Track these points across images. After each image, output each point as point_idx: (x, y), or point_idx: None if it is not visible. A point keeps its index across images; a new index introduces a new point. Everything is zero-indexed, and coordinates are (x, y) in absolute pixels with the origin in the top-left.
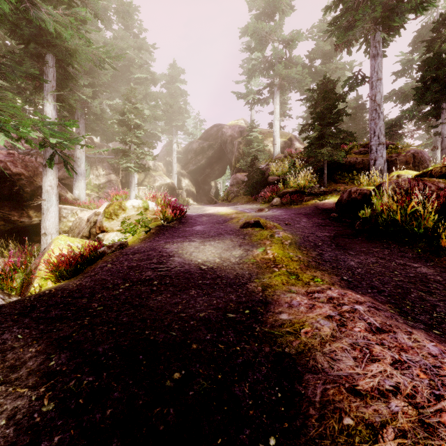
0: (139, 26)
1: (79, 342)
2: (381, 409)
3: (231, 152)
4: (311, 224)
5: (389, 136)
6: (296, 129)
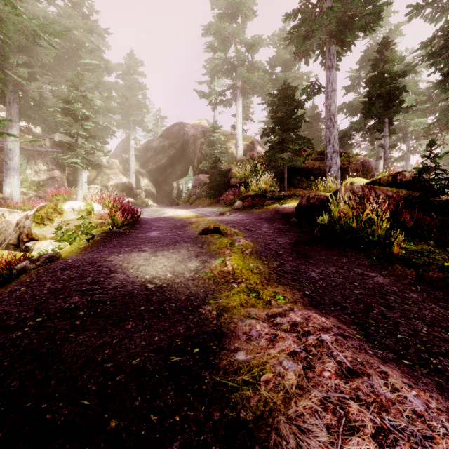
0: (89, 6)
1: None
2: None
3: (194, 153)
4: (272, 230)
5: (341, 145)
6: (258, 134)
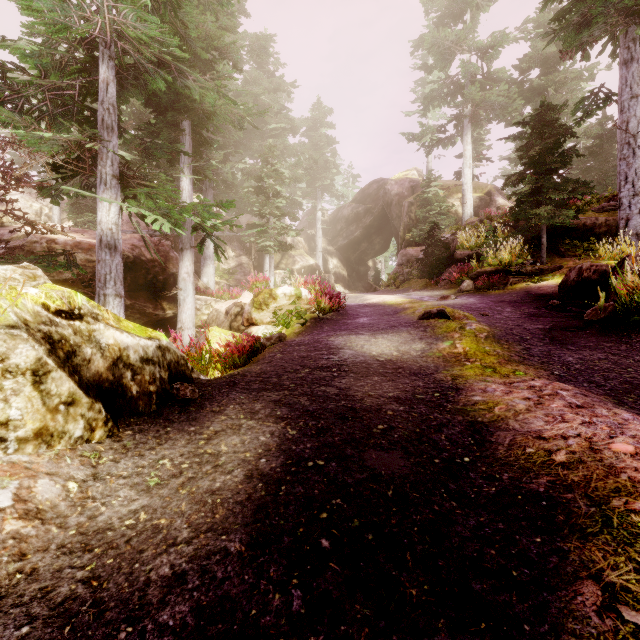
0: (275, 61)
1: (290, 404)
2: (559, 443)
3: (398, 218)
4: (518, 315)
5: None
6: (499, 177)
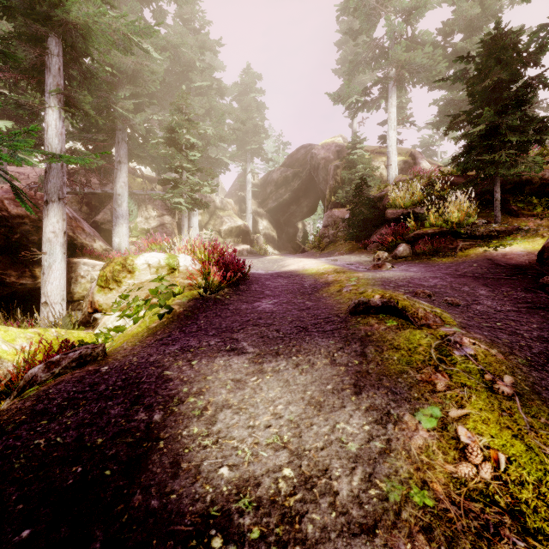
0: (200, 18)
1: None
2: None
3: (325, 181)
4: (510, 305)
5: None
6: (417, 146)
